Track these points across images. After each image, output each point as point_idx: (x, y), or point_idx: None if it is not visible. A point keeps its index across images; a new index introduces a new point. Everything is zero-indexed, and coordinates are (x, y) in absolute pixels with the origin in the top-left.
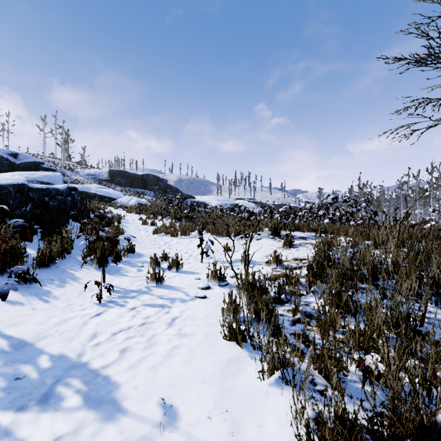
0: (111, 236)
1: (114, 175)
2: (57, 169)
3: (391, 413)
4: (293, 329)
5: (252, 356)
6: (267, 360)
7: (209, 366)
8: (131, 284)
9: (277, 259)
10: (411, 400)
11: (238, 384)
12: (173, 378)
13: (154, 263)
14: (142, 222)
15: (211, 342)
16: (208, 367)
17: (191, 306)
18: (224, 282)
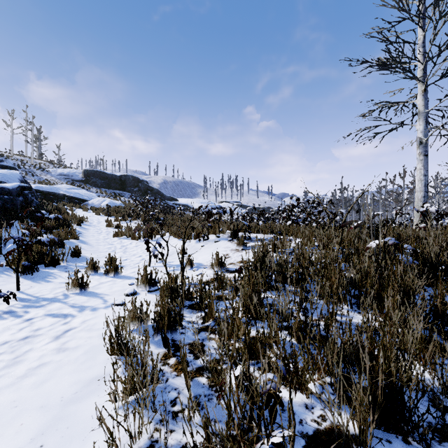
0: (52, 239)
1: (90, 175)
2: (25, 168)
3: (206, 442)
4: (194, 338)
5: (125, 372)
6: (121, 379)
7: (64, 388)
8: (51, 291)
9: (219, 262)
10: (226, 426)
11: (82, 408)
12: (7, 405)
13: (91, 268)
14: (106, 225)
15: (89, 357)
16: (61, 389)
17: (99, 315)
18: (155, 287)
